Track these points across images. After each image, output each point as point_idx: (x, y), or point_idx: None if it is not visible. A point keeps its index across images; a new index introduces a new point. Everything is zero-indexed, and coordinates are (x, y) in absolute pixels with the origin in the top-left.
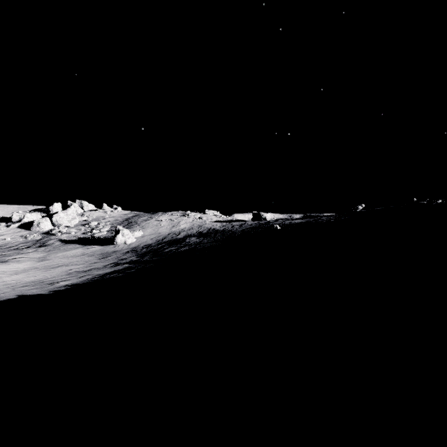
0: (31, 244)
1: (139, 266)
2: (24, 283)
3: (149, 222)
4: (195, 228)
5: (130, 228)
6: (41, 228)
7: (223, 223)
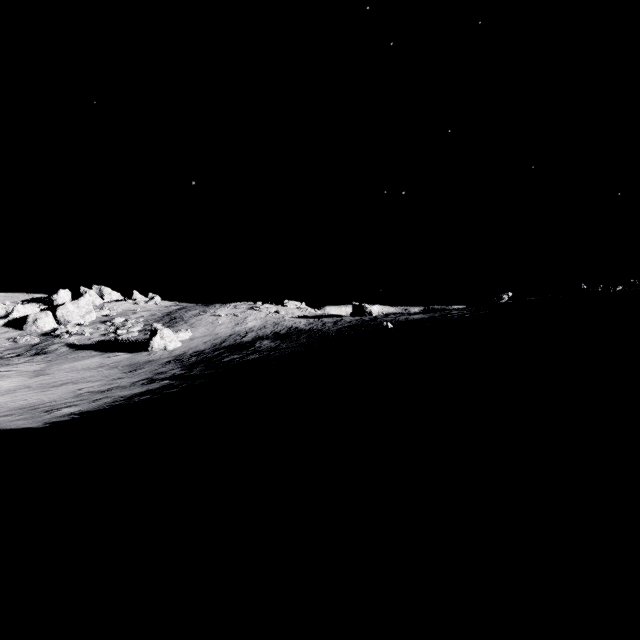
0: (22, 350)
1: (184, 383)
2: (7, 410)
3: (201, 318)
4: (270, 326)
5: (173, 327)
6: (39, 326)
7: (310, 320)
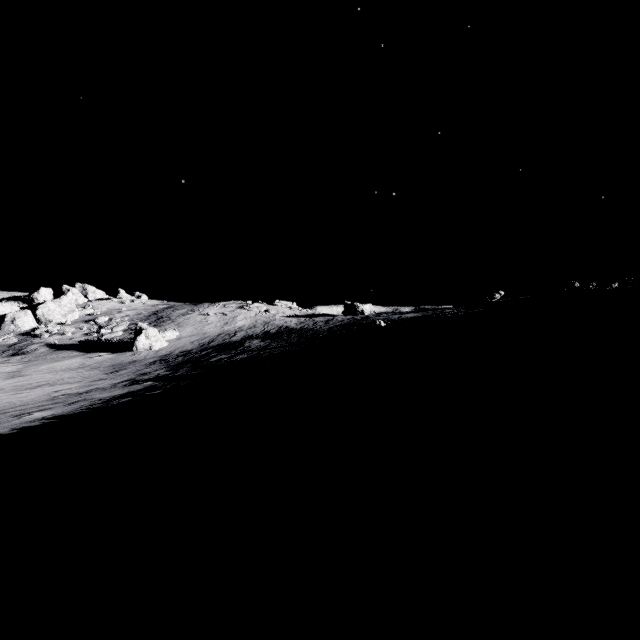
0: None
1: (168, 384)
2: None
3: (189, 317)
4: (260, 325)
5: (159, 326)
6: (18, 325)
7: (301, 319)
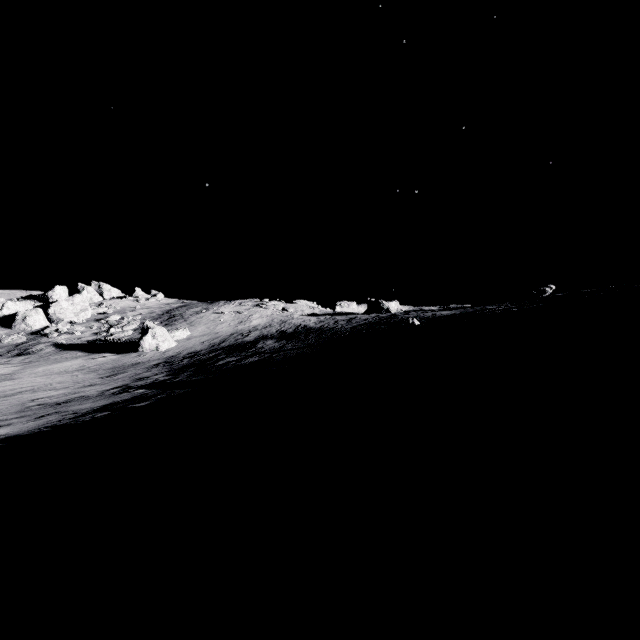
0: (4, 350)
1: (160, 394)
2: None
3: (202, 316)
4: (276, 324)
5: (170, 325)
6: (28, 324)
7: (321, 318)
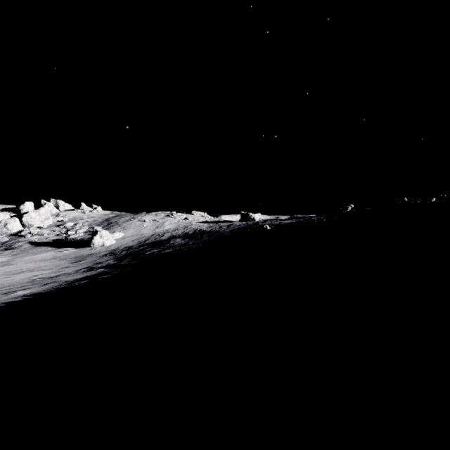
0: None
1: (115, 271)
2: None
3: (131, 223)
4: (181, 228)
5: (110, 229)
6: (9, 229)
7: (210, 224)
